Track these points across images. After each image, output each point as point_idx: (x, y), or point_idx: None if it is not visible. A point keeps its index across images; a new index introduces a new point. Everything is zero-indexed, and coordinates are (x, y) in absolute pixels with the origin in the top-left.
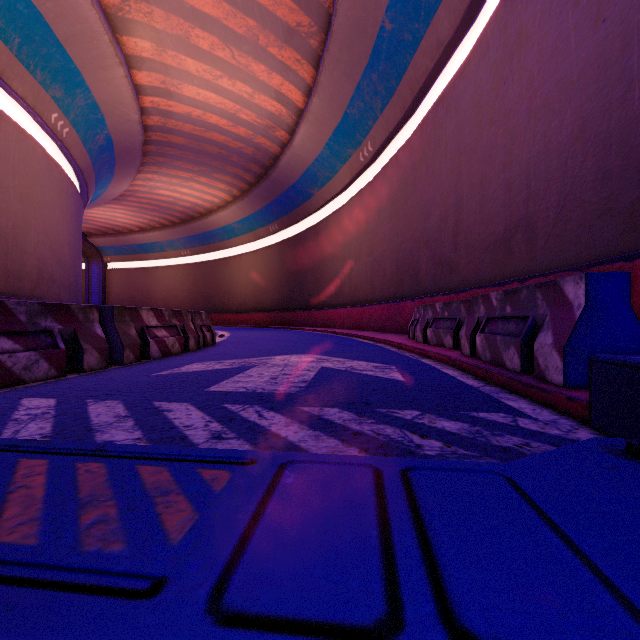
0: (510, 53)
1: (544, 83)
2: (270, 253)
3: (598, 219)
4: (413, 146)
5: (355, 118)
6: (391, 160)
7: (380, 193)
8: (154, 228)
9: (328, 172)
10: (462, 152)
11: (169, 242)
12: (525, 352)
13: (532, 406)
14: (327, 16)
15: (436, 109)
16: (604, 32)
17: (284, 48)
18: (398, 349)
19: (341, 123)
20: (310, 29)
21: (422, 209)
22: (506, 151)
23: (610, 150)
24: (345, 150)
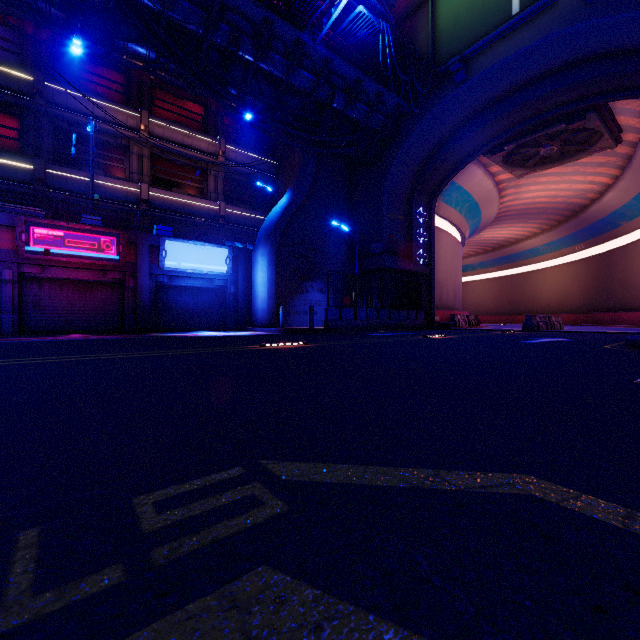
0: None
1: None
2: (575, 267)
3: None
4: None
5: None
6: None
7: None
8: (469, 255)
9: (635, 212)
10: None
11: (479, 263)
12: None
13: None
14: (629, 156)
15: None
16: None
17: (597, 168)
18: None
19: None
20: (616, 160)
21: None
22: None
23: None
24: None
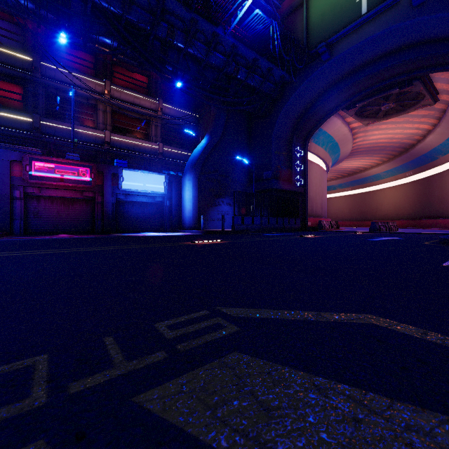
0: None
1: None
2: (406, 187)
3: None
4: None
5: None
6: None
7: None
8: (332, 179)
9: (448, 149)
10: None
11: (339, 185)
12: None
13: None
14: (443, 110)
15: None
16: None
17: (421, 119)
18: None
19: None
20: (435, 113)
21: None
22: None
23: None
24: None
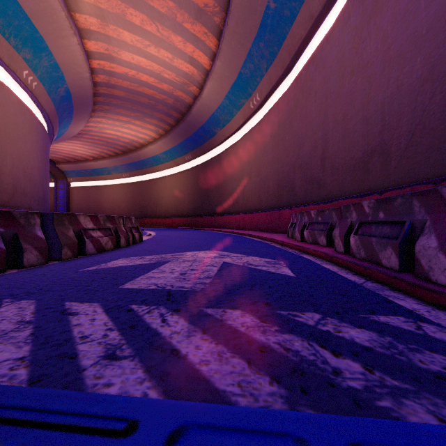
0: (368, 18)
1: (397, 38)
2: (186, 175)
3: (445, 143)
4: (290, 95)
5: (247, 76)
6: (273, 106)
7: (265, 131)
8: (103, 157)
9: (227, 116)
10: (328, 97)
11: (114, 167)
12: (403, 253)
13: (424, 306)
14: None
15: (308, 67)
16: None
17: (195, 24)
18: (281, 246)
19: (237, 80)
20: (214, 9)
21: (297, 141)
22: (364, 94)
23: None
24: (240, 100)
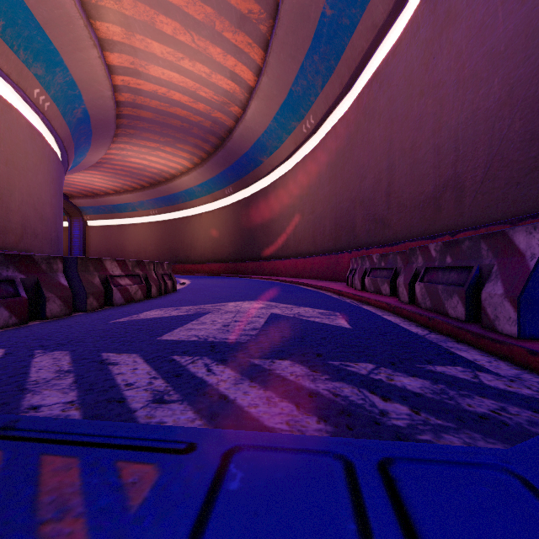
0: (439, 31)
1: (472, 55)
2: (226, 212)
3: (525, 177)
4: (350, 118)
5: (299, 95)
6: (330, 131)
7: (320, 160)
8: (127, 191)
9: (275, 142)
10: (394, 121)
11: (139, 203)
12: (470, 301)
13: (486, 357)
14: (275, 4)
15: (370, 85)
16: (532, 4)
17: (237, 33)
18: (339, 296)
19: (287, 99)
20: (260, 16)
21: (358, 173)
22: (435, 119)
23: (538, 112)
24: (290, 123)
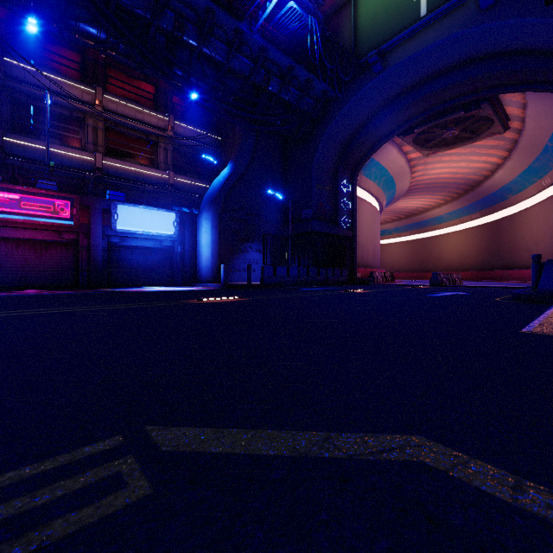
0: None
1: None
2: (472, 232)
3: None
4: None
5: (537, 167)
6: None
7: None
8: (387, 222)
9: (520, 187)
10: None
11: (395, 229)
12: None
13: None
14: (515, 140)
15: None
16: None
17: (489, 150)
18: None
19: (527, 168)
20: (505, 144)
21: None
22: None
23: None
24: (531, 179)
